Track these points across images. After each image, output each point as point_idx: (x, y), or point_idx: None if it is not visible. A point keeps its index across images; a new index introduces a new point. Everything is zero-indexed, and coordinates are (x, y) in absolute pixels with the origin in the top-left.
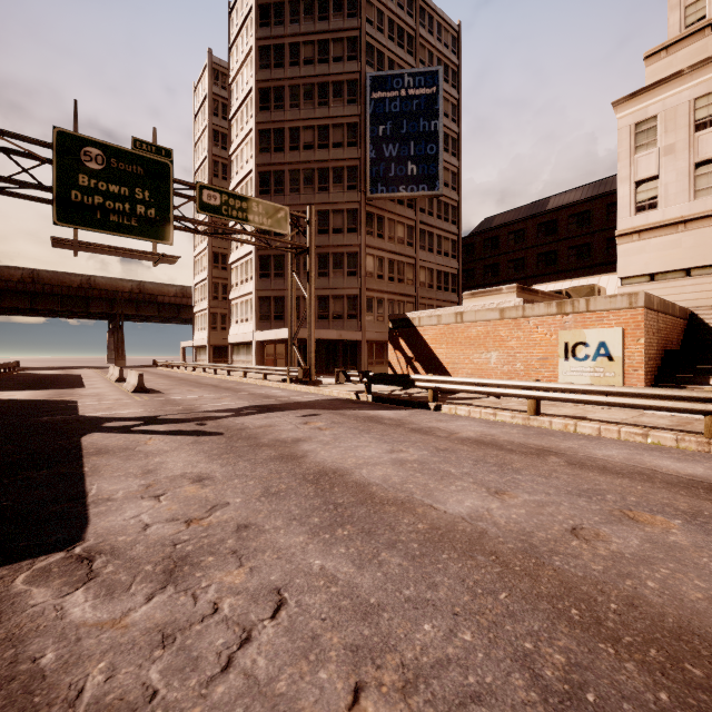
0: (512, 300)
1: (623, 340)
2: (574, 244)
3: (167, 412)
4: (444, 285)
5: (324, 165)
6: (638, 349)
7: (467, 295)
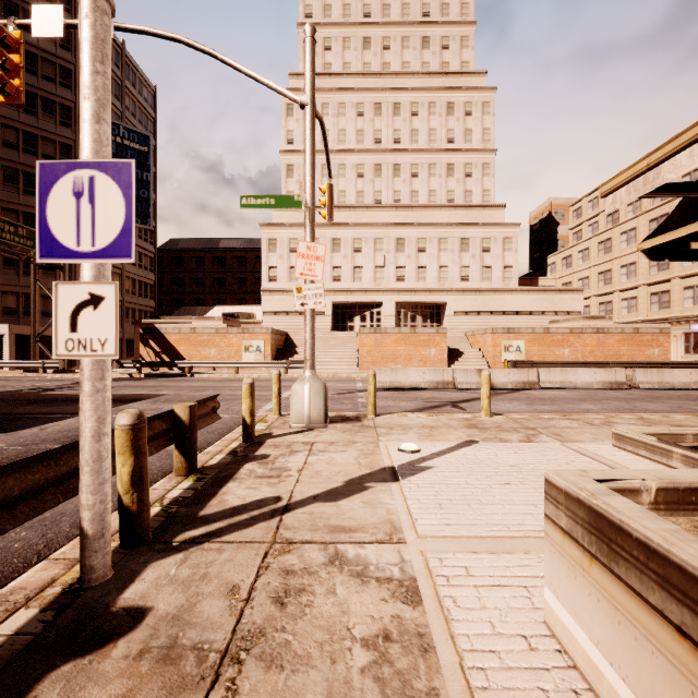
0: (222, 325)
1: (265, 345)
2: (237, 276)
3: (28, 387)
4: (144, 293)
5: (31, 170)
6: (269, 349)
7: (196, 318)
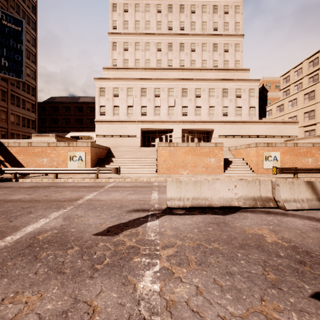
0: (52, 140)
1: (85, 155)
2: (89, 118)
3: None
4: (27, 125)
5: None
6: (89, 158)
7: (34, 135)
